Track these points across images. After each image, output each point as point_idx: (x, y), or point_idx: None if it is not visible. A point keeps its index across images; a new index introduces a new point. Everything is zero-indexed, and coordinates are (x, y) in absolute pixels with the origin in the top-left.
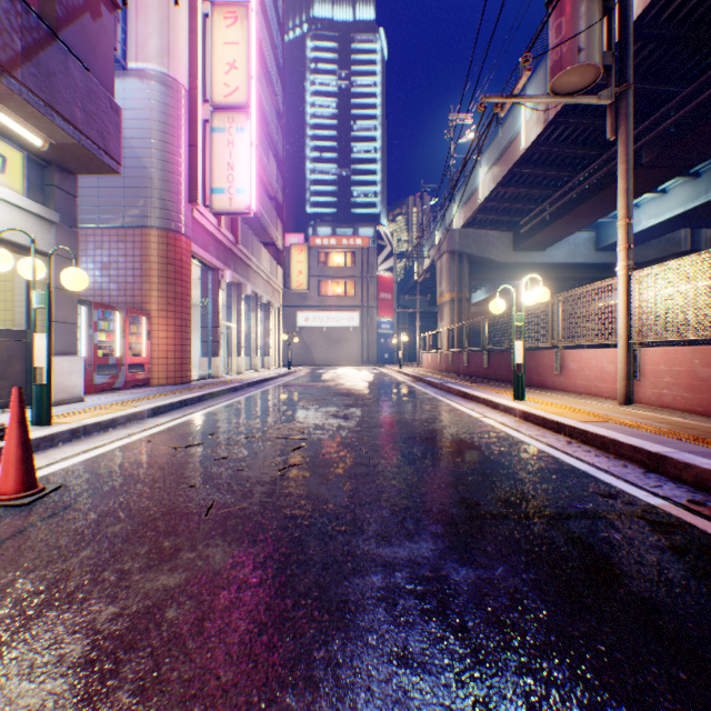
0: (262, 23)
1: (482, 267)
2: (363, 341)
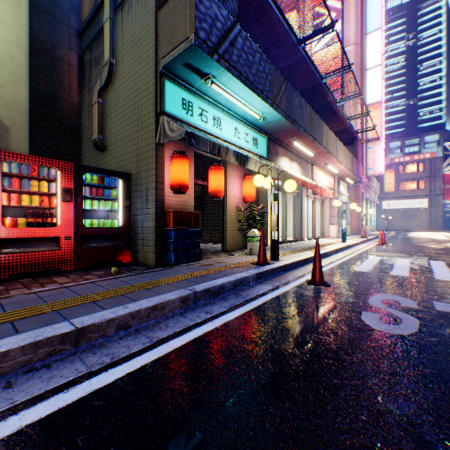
0: None
1: None
2: (430, 216)
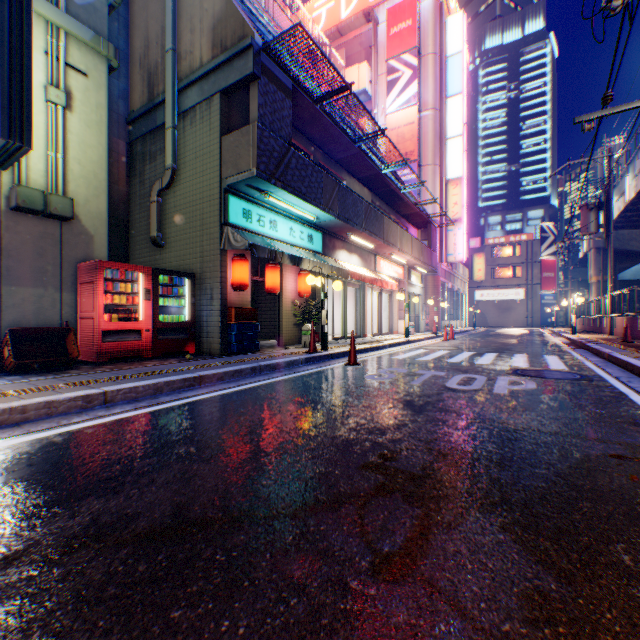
0: None
1: (627, 255)
2: (527, 309)
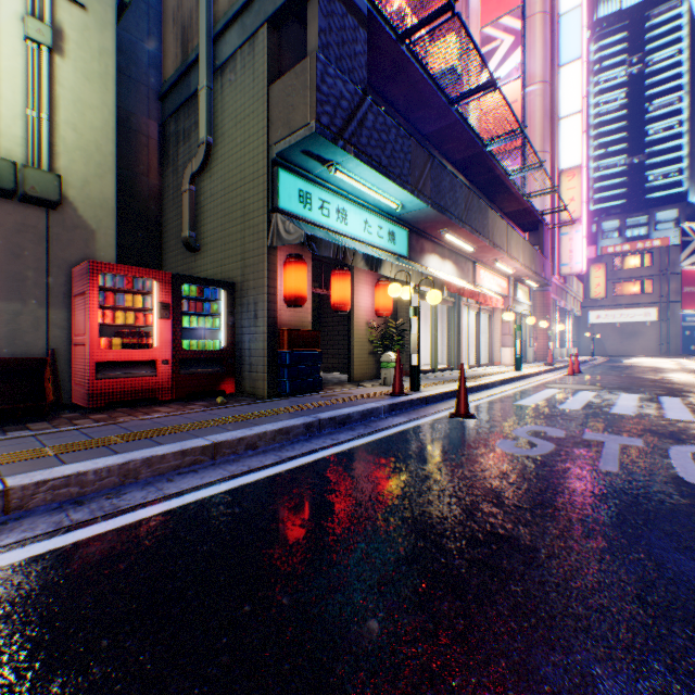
0: None
1: None
2: (661, 334)
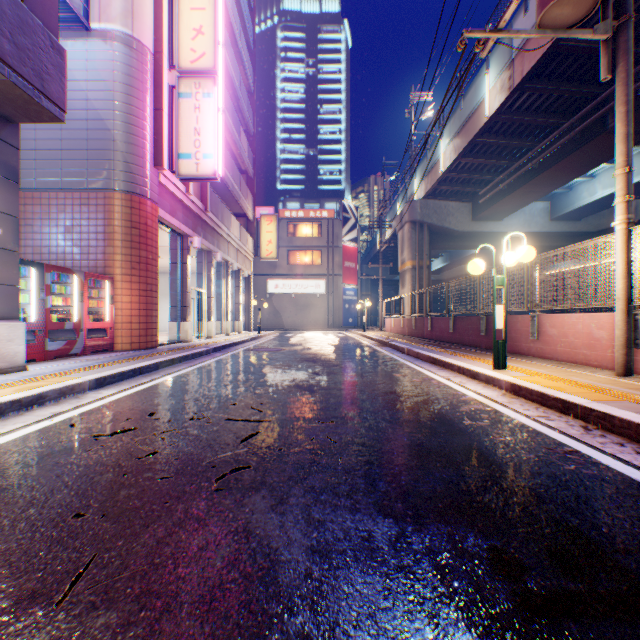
0: (233, 2)
1: (442, 236)
2: (329, 307)
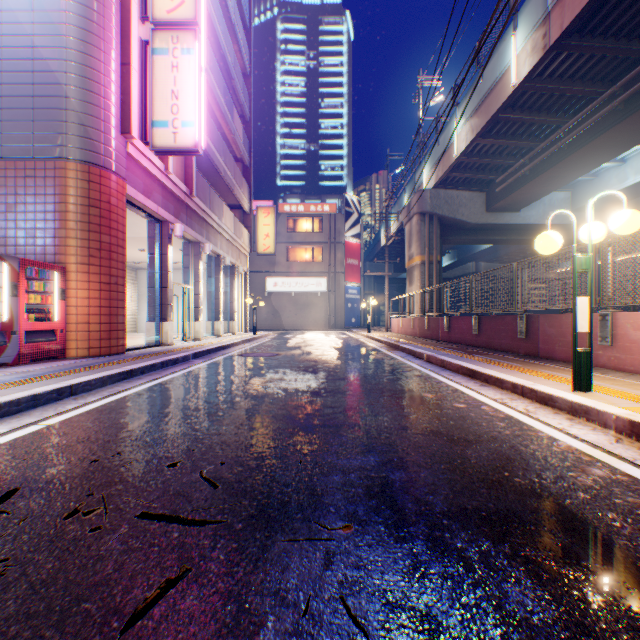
0: None
1: (453, 229)
2: (331, 306)
